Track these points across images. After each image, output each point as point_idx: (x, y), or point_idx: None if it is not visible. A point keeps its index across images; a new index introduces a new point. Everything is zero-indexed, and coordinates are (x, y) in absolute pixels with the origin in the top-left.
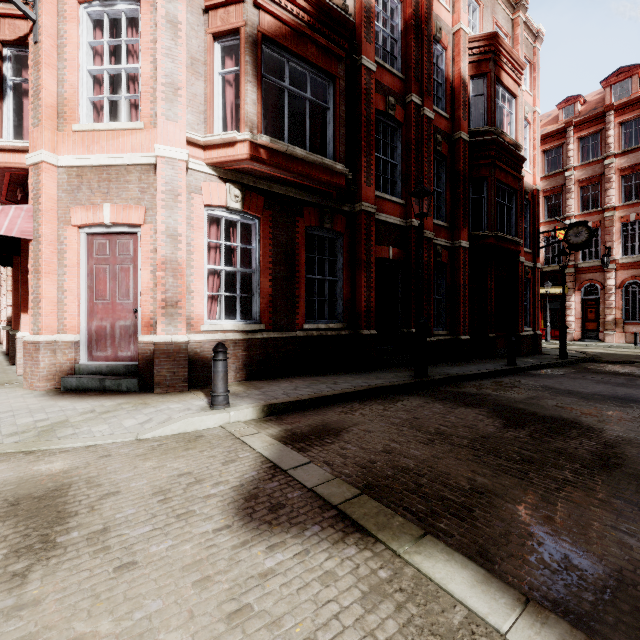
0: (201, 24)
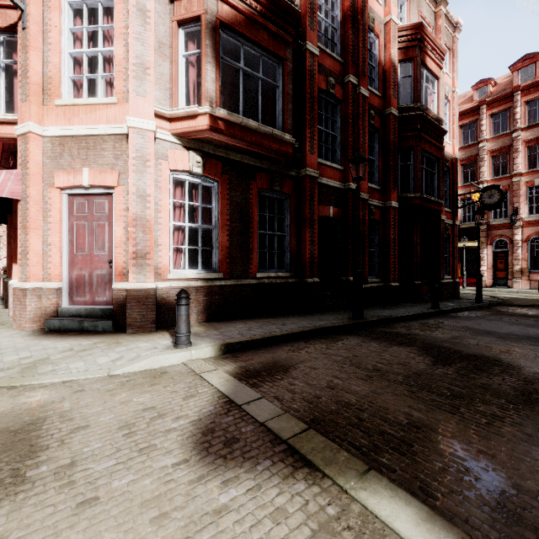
0: (167, 13)
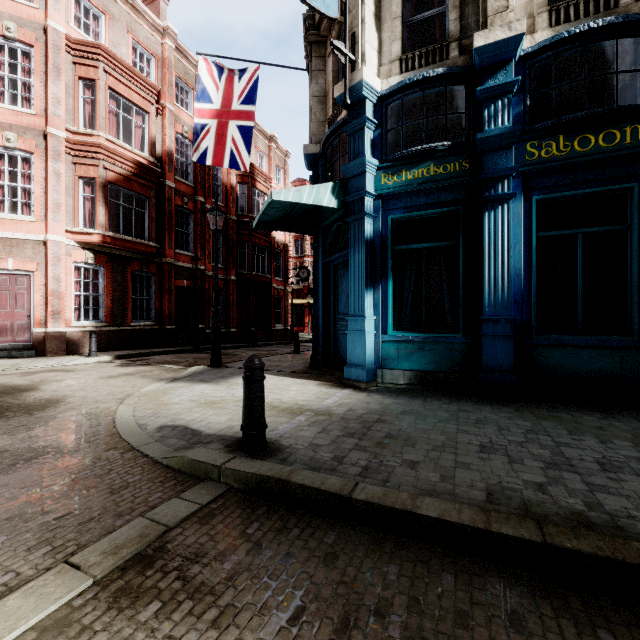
0: (71, 169)
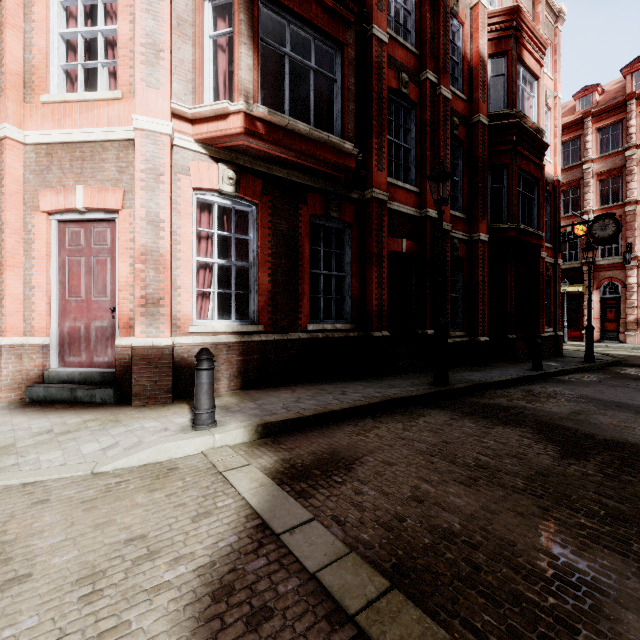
0: None
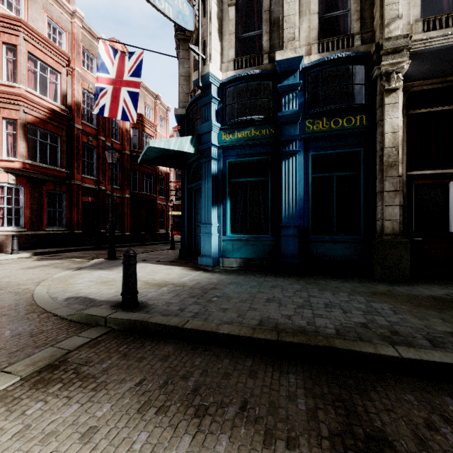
0: None
